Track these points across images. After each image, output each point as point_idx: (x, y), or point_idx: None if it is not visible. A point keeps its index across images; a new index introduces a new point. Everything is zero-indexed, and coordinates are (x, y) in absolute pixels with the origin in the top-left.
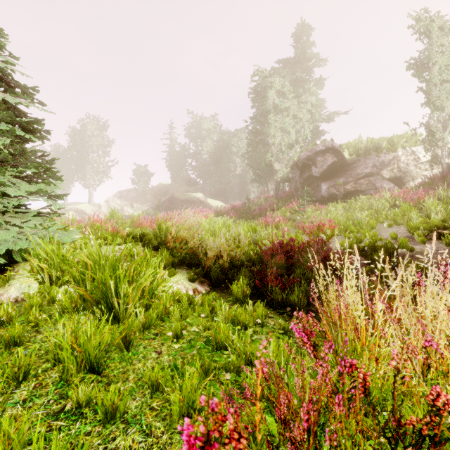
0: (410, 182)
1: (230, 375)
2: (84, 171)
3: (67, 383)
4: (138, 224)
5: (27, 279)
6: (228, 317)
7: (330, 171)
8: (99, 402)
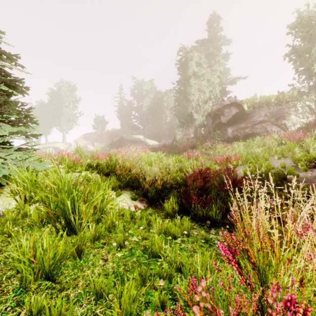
0: (292, 127)
1: (163, 281)
2: (59, 120)
3: (25, 290)
4: (96, 157)
5: (8, 198)
6: (161, 229)
7: (234, 119)
8: (47, 313)
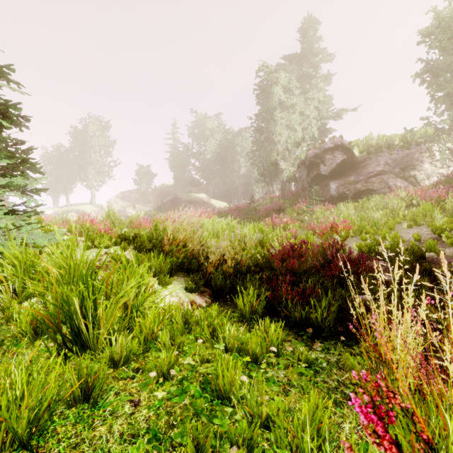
0: (425, 180)
1: (237, 450)
2: (86, 171)
3: None
4: (136, 225)
5: None
6: (234, 345)
7: (339, 170)
8: None
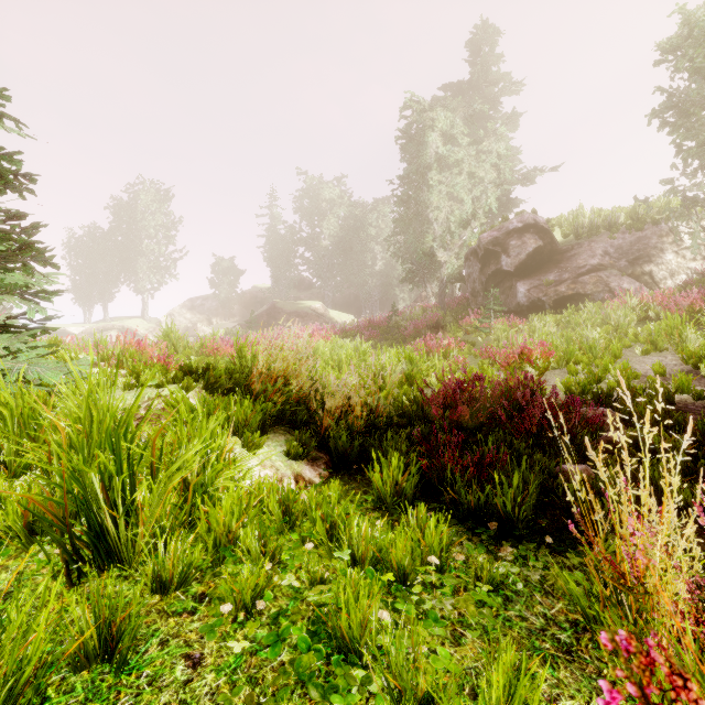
0: (668, 280)
1: None
2: (134, 267)
3: None
4: (210, 350)
5: None
6: (367, 553)
7: (531, 263)
8: None
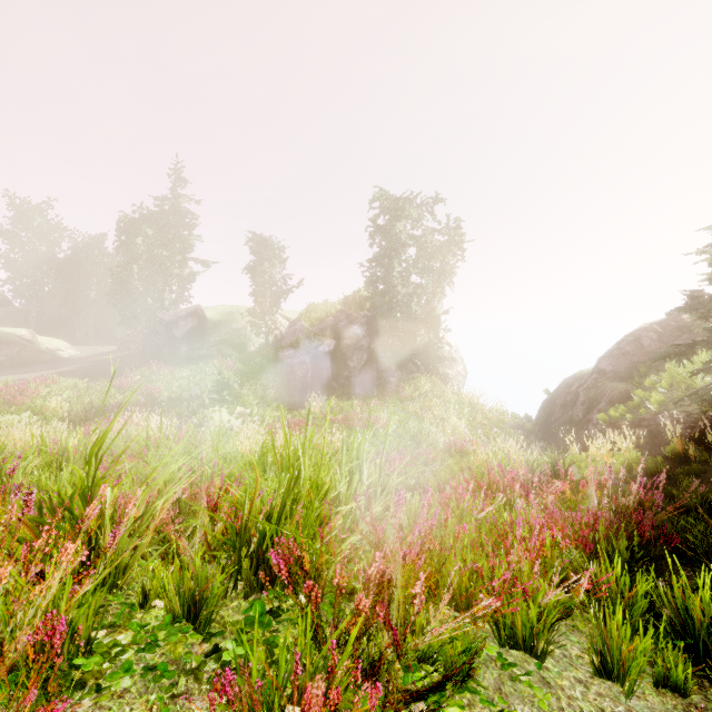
0: (251, 347)
1: None
2: None
3: None
4: None
5: None
6: None
7: (191, 334)
8: None
